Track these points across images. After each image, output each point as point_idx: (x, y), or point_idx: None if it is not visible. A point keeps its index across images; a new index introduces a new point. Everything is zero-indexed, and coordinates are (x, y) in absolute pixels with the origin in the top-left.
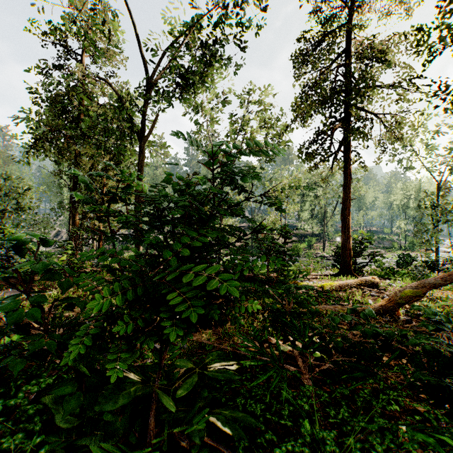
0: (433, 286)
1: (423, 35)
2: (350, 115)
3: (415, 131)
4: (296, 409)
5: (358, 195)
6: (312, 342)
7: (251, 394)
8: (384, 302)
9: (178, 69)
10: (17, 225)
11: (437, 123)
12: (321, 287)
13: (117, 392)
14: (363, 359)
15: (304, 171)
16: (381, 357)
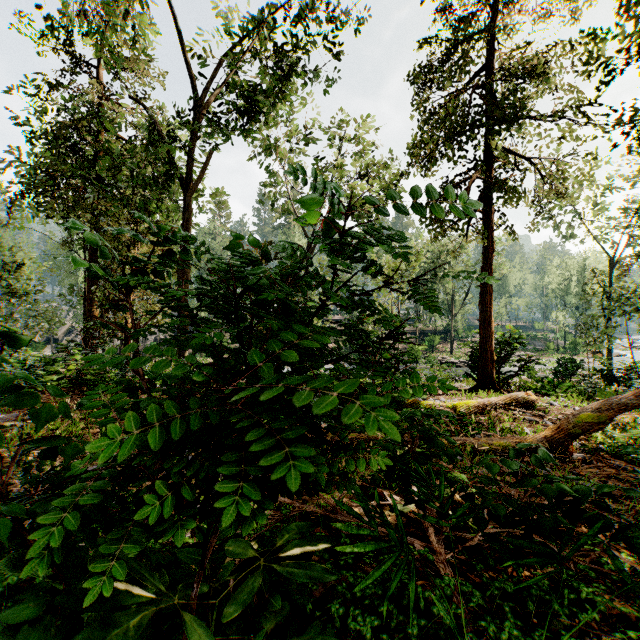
0: (624, 408)
1: (597, 43)
2: (492, 158)
3: (579, 185)
4: (431, 621)
5: (499, 276)
6: (452, 503)
7: (355, 595)
8: (550, 432)
9: (242, 87)
10: (5, 317)
11: (610, 175)
12: (453, 407)
13: (109, 626)
14: (535, 532)
15: (426, 240)
16: (569, 531)
